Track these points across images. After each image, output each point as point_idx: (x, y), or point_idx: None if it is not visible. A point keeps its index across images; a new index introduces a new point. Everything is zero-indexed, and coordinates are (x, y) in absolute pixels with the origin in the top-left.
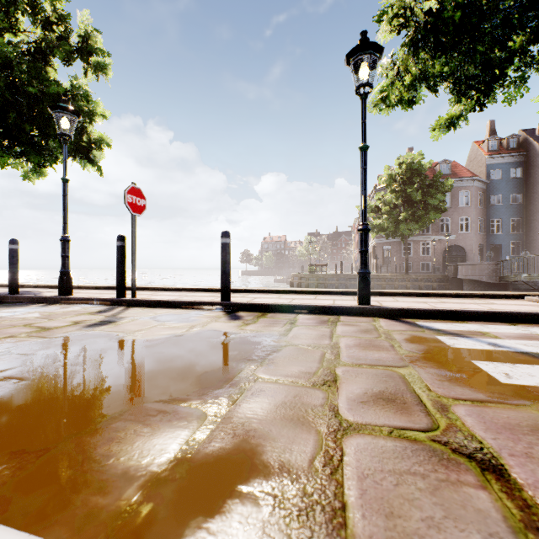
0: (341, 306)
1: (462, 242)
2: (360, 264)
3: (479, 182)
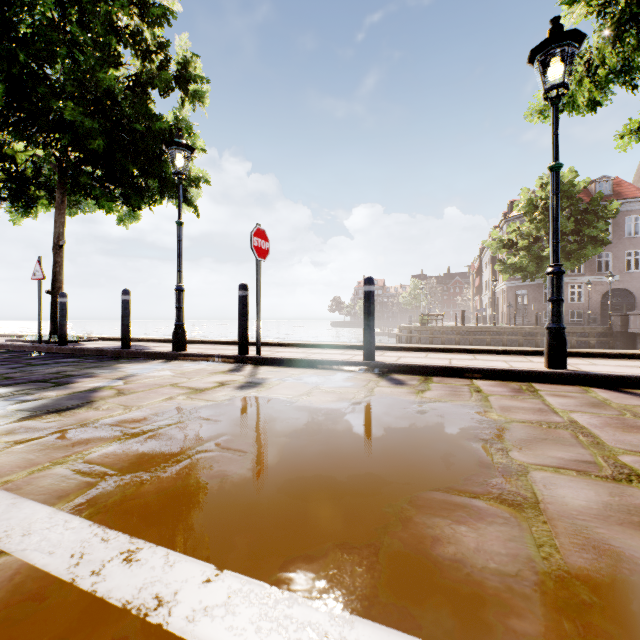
0: (529, 371)
1: (630, 285)
2: (551, 317)
3: None
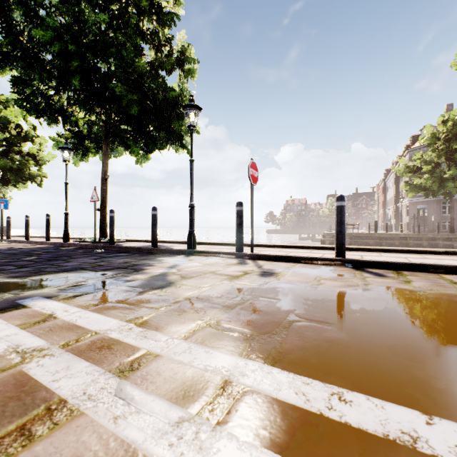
0: None
1: None
2: None
3: None
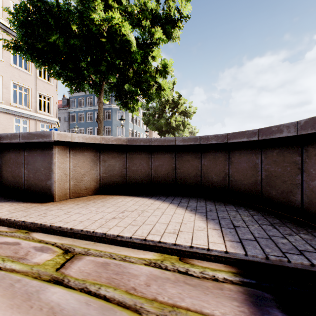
0: None
1: None
2: None
3: None
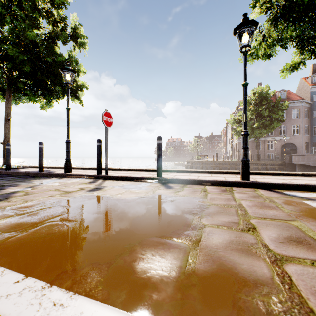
0: (232, 181)
1: (294, 141)
2: (243, 156)
3: (305, 103)
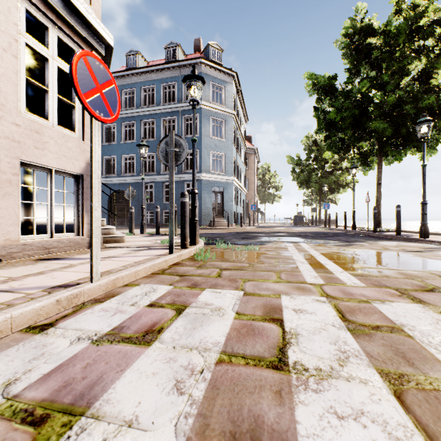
0: None
1: None
2: None
3: None
